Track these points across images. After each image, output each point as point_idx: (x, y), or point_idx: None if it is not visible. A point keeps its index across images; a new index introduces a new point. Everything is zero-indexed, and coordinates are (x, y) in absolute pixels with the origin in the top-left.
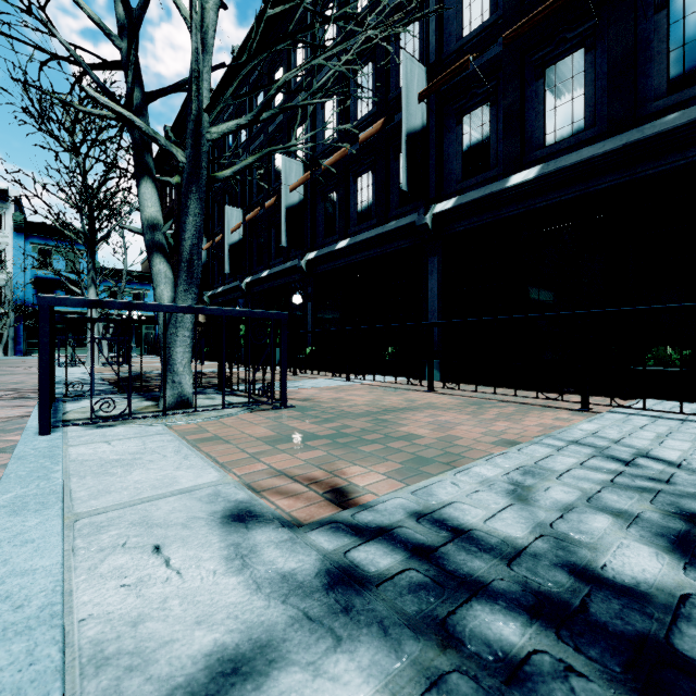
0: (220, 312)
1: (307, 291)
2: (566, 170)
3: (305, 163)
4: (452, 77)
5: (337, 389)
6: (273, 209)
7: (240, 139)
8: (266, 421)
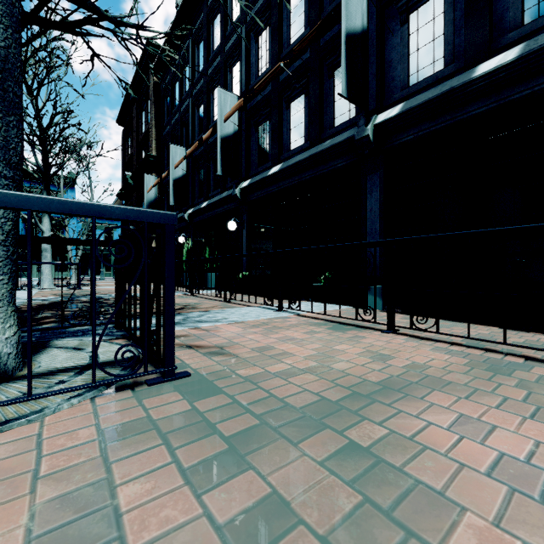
0: (14, 201)
1: (241, 219)
2: None
3: (239, 96)
4: None
5: (267, 325)
6: (210, 142)
7: (185, 87)
8: (95, 444)
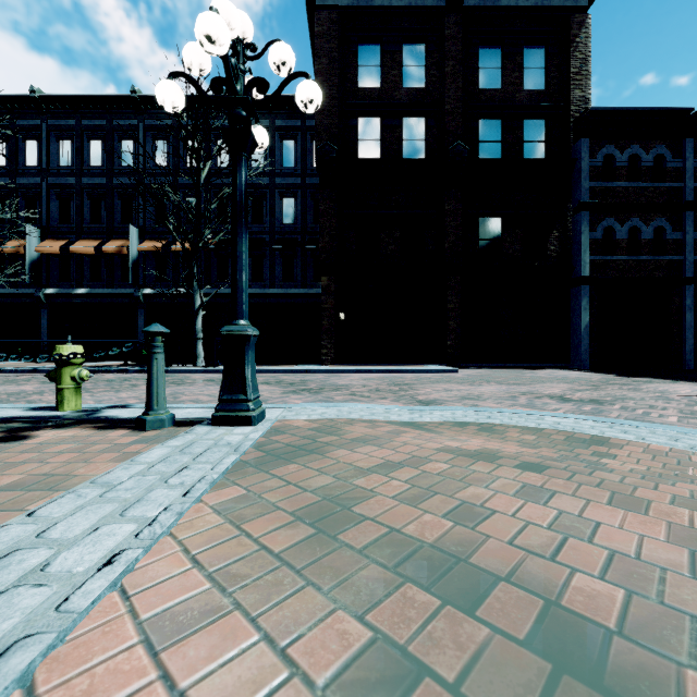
0: None
1: None
2: (94, 294)
3: None
4: (51, 250)
5: None
6: None
7: None
8: None
